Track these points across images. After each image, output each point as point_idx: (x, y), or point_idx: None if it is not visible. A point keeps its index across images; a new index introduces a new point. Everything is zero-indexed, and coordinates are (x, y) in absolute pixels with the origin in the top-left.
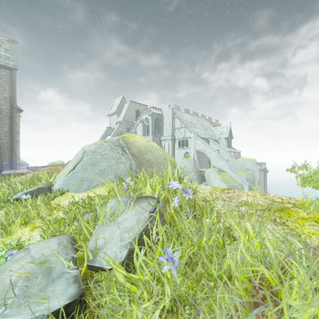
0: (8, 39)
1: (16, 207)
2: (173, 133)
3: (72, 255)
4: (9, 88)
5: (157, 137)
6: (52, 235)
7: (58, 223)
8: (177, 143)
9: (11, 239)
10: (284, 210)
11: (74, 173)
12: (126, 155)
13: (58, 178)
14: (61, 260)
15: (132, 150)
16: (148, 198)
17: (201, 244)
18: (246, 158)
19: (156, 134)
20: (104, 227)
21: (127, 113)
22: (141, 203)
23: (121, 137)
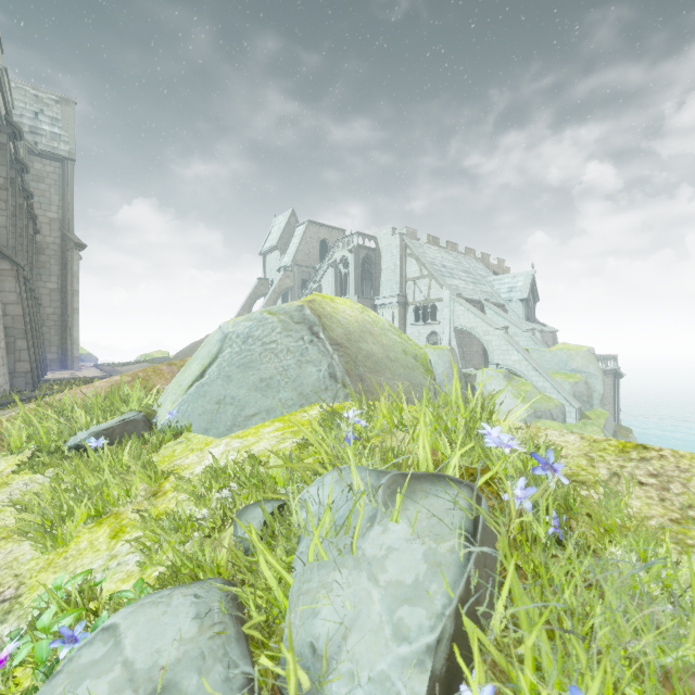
0: (56, 97)
1: (76, 474)
2: (403, 290)
3: (244, 667)
4: (58, 201)
5: (368, 299)
6: (171, 569)
7: (182, 530)
8: (411, 312)
9: (66, 560)
10: None
11: (201, 386)
12: (320, 345)
13: (165, 397)
14: (213, 688)
15: (333, 331)
16: (440, 482)
17: (659, 660)
18: (571, 345)
19: (364, 292)
20: (326, 572)
21: (301, 249)
22: (421, 496)
23: (307, 301)
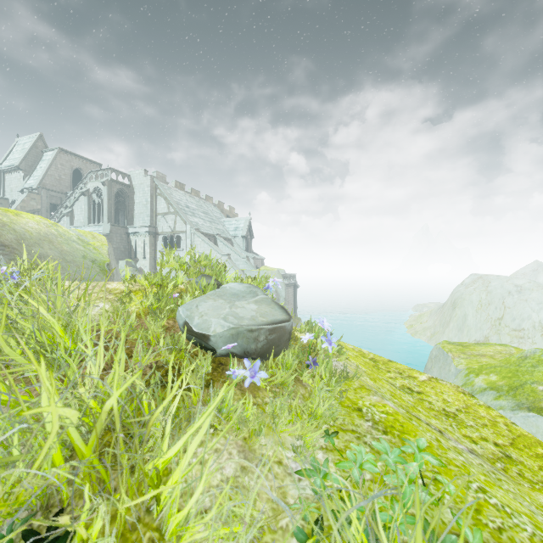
0: None
1: None
2: (154, 222)
3: None
4: None
5: (121, 227)
6: None
7: None
8: (160, 240)
9: None
10: (137, 291)
11: None
12: None
13: None
14: None
15: (2, 236)
16: None
17: None
18: (269, 267)
19: (120, 221)
20: None
21: (50, 173)
22: None
23: None
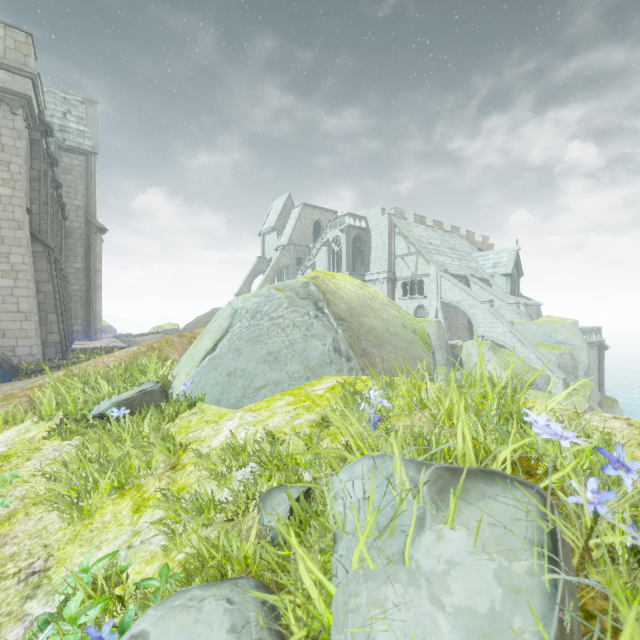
0: (82, 98)
1: (100, 445)
2: (392, 266)
3: None
4: (83, 190)
5: (358, 275)
6: (197, 558)
7: (205, 512)
8: (399, 287)
9: (92, 533)
10: None
11: (213, 359)
12: (324, 320)
13: (179, 369)
14: None
15: (337, 307)
16: (496, 481)
17: None
18: (556, 318)
19: (354, 269)
20: (376, 585)
21: (296, 229)
22: (476, 497)
23: (311, 278)
